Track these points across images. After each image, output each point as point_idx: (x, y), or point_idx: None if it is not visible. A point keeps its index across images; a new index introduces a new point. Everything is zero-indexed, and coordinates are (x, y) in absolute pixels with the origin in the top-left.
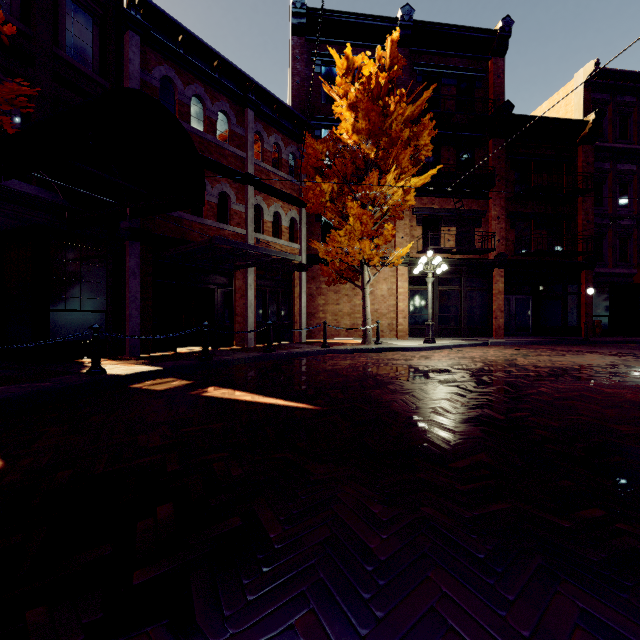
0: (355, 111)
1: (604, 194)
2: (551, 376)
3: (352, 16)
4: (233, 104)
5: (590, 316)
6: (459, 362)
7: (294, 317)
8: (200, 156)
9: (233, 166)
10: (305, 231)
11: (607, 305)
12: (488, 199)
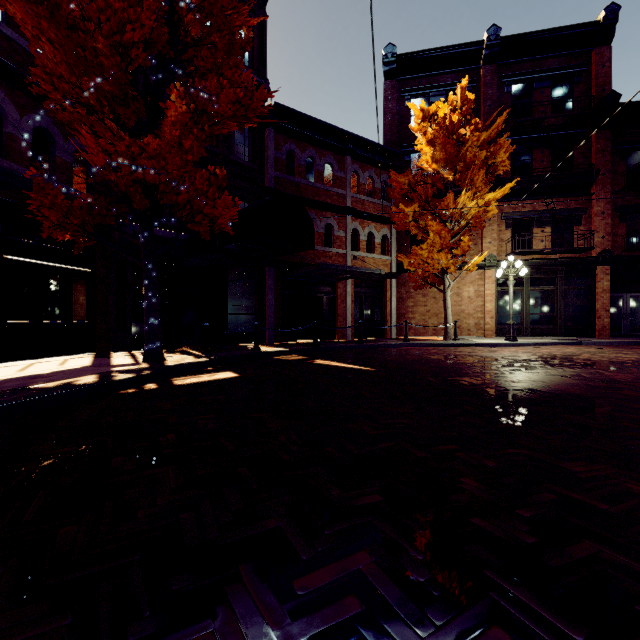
0: (433, 145)
1: None
2: (582, 365)
3: (438, 50)
4: (336, 155)
5: None
6: (517, 355)
7: (385, 317)
8: (312, 201)
9: (336, 202)
10: (395, 244)
11: None
12: (590, 195)
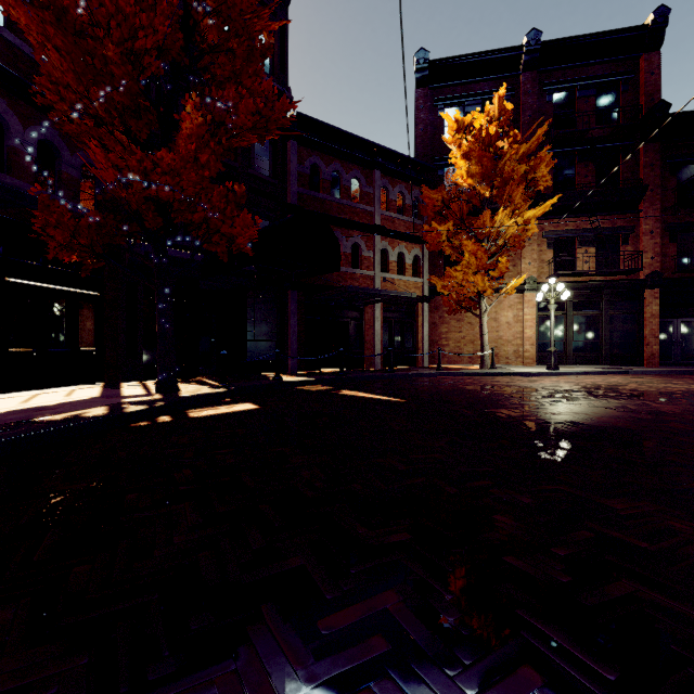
0: (468, 159)
1: None
2: (628, 396)
3: (474, 56)
4: (363, 169)
5: None
6: (558, 385)
7: (417, 344)
8: (338, 219)
9: (363, 220)
10: (428, 266)
11: None
12: (638, 212)
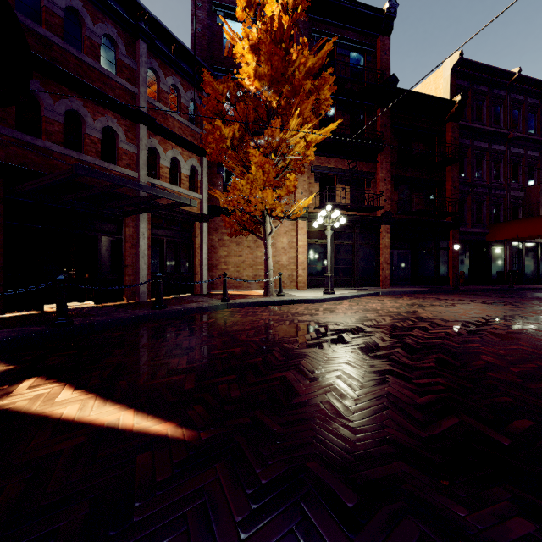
0: (257, 54)
1: (465, 166)
2: (472, 334)
3: None
4: (122, 31)
5: (456, 268)
6: (366, 316)
7: (195, 268)
8: (76, 79)
9: (122, 100)
10: (206, 181)
11: (467, 259)
12: (376, 162)
